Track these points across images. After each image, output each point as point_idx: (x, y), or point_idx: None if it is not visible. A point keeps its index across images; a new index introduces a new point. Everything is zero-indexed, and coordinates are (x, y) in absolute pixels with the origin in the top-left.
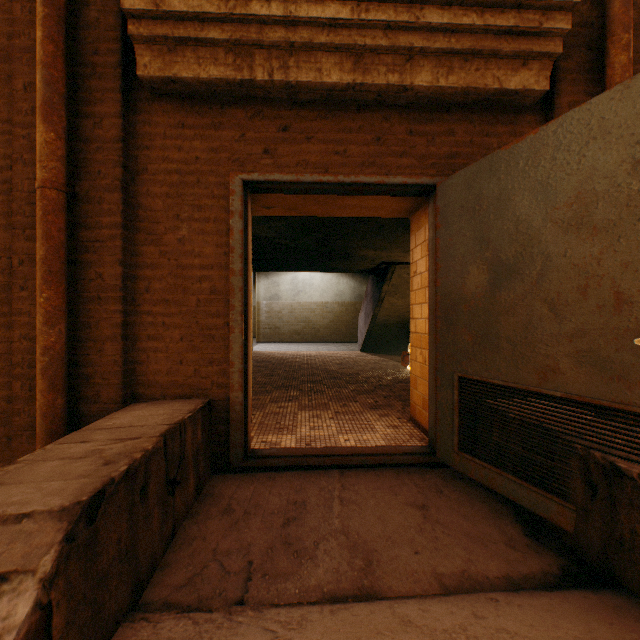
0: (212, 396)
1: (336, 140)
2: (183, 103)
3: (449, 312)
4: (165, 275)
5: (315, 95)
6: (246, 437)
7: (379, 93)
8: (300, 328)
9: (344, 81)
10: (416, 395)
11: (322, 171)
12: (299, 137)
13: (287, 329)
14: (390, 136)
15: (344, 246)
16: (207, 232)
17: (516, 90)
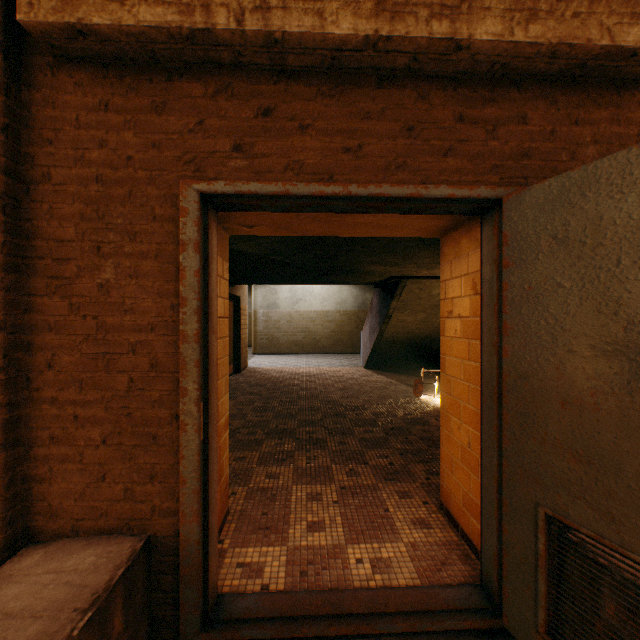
0: (152, 529)
1: (346, 130)
2: (106, 72)
3: (527, 404)
4: (78, 341)
5: (313, 58)
6: (206, 590)
7: (415, 54)
8: (299, 338)
9: (360, 32)
10: (452, 481)
11: (324, 178)
12: (288, 125)
13: (285, 339)
14: (429, 124)
15: (349, 262)
16: (144, 273)
17: (635, 48)
